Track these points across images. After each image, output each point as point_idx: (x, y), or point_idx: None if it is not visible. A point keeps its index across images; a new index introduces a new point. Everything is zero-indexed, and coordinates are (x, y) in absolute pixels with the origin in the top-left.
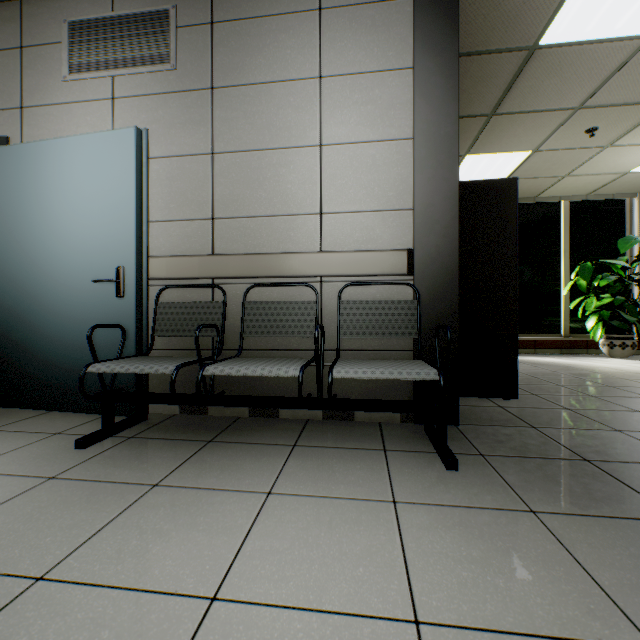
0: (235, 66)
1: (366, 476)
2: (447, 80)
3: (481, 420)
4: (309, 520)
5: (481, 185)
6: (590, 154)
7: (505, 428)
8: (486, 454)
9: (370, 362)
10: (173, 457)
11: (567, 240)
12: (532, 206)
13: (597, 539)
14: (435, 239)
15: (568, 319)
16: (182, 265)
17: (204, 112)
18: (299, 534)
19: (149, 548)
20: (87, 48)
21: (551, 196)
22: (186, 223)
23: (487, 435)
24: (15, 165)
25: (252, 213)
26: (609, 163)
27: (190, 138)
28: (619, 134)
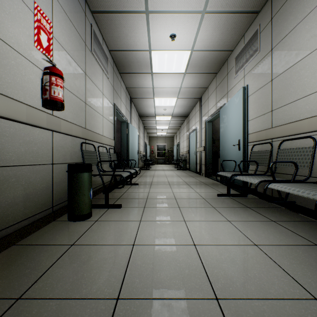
0: (279, 31)
1: (269, 238)
2: None
3: None
4: (221, 228)
5: None
6: None
7: None
8: None
9: (315, 186)
10: (229, 205)
11: None
12: None
13: None
14: None
15: None
16: (259, 135)
17: (268, 63)
18: (213, 227)
19: (192, 212)
20: (238, 63)
21: None
22: (262, 116)
23: None
24: (223, 112)
25: (287, 102)
26: None
27: (264, 78)
28: None
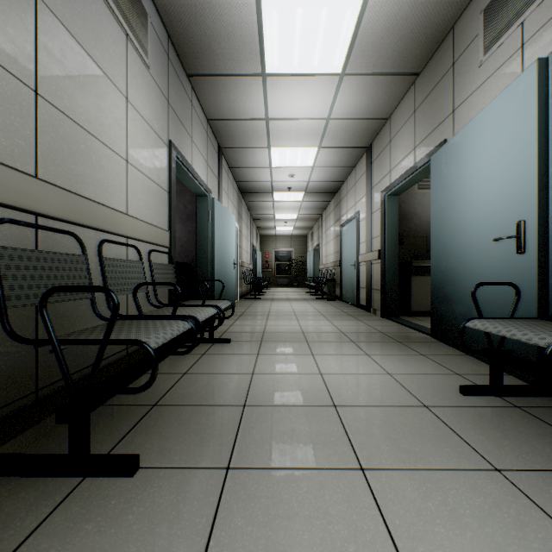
0: None
1: None
2: None
3: None
4: None
5: None
6: None
7: None
8: None
9: None
10: (546, 454)
11: None
12: None
13: None
14: None
15: None
16: None
17: None
18: None
19: (434, 521)
20: (497, 18)
21: None
22: None
23: None
24: (445, 159)
25: None
26: None
27: None
28: None
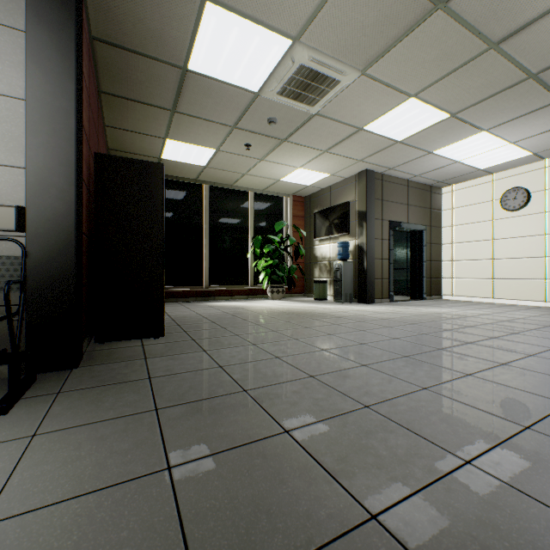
0: None
1: None
2: (64, 59)
3: (107, 360)
4: None
5: (134, 163)
6: (254, 162)
7: (119, 363)
8: (65, 391)
9: None
10: None
11: (253, 219)
12: (231, 191)
13: (64, 443)
14: (51, 200)
15: (253, 274)
16: None
17: None
18: None
19: None
20: None
21: (242, 186)
22: None
23: (92, 373)
24: None
25: None
26: (267, 171)
27: None
28: (265, 153)
